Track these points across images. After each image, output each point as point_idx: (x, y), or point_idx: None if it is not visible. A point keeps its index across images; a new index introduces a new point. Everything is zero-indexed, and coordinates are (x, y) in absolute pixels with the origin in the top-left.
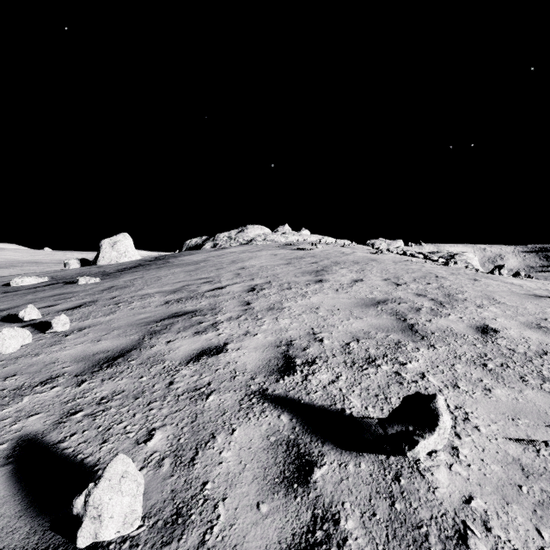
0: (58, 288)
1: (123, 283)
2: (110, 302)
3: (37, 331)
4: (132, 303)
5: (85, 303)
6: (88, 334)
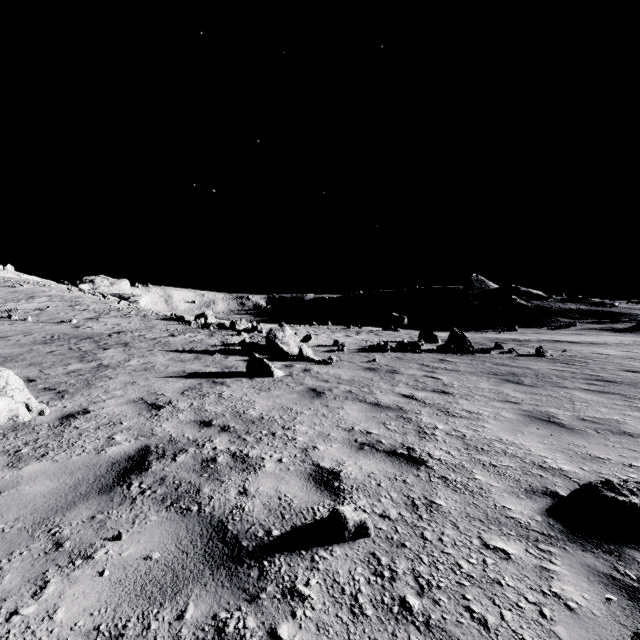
0: None
1: None
2: None
3: None
4: None
5: None
6: None
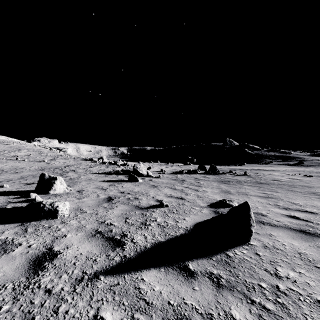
0: None
1: None
2: None
3: None
4: None
5: None
6: None
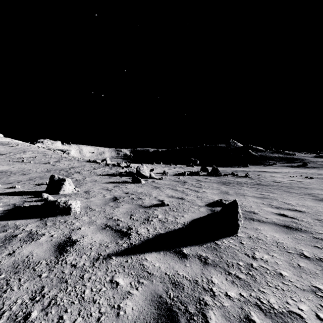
0: None
1: None
2: None
3: None
4: None
5: None
6: None
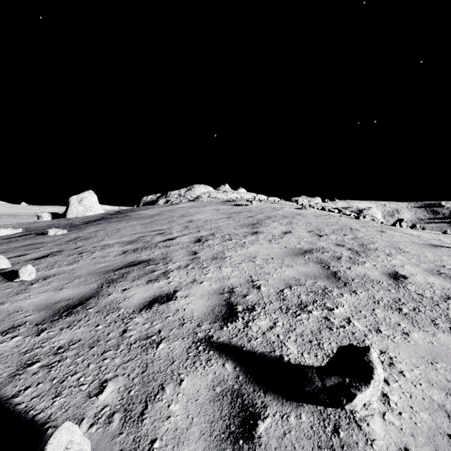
0: (30, 238)
1: (87, 234)
2: (74, 252)
3: (5, 280)
4: (94, 253)
5: (52, 253)
6: (51, 283)
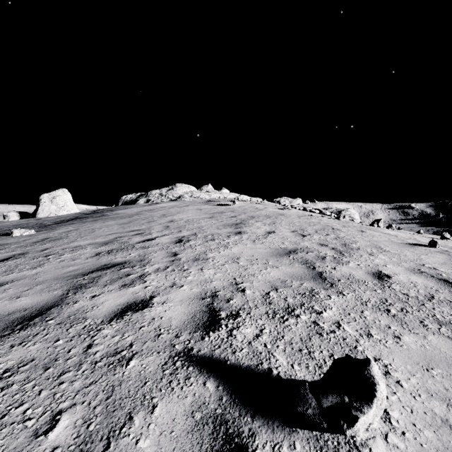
0: None
1: (57, 235)
2: (40, 255)
3: None
4: (63, 255)
5: (14, 256)
6: (8, 290)
